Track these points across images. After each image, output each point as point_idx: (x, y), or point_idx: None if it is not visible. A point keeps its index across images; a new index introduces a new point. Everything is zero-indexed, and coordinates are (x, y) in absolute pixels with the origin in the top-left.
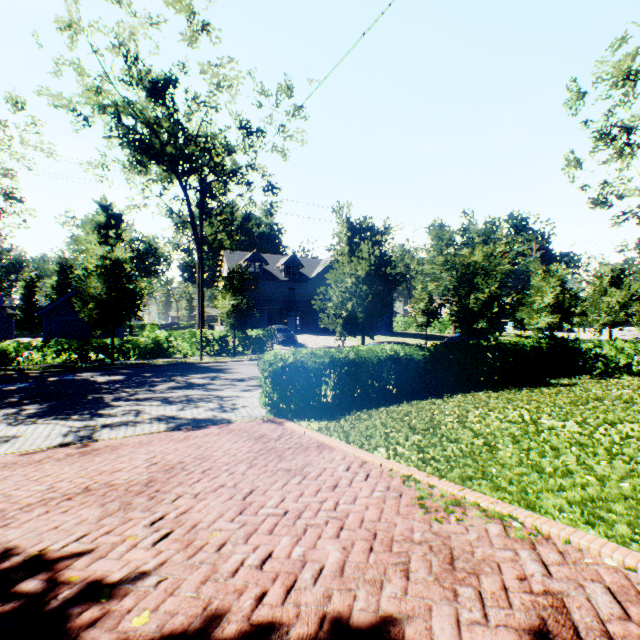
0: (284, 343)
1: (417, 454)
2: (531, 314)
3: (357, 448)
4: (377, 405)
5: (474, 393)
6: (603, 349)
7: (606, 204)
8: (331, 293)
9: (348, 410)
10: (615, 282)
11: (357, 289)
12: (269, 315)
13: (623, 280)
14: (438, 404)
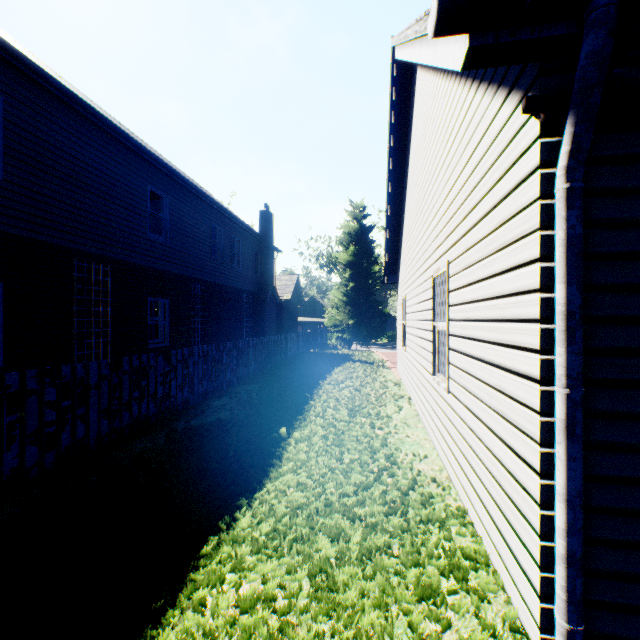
0: None
1: None
2: None
3: None
4: None
5: None
6: None
7: None
8: None
9: None
10: None
11: None
12: None
13: None
14: None
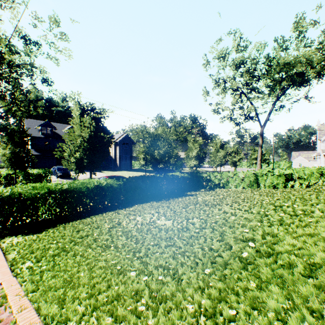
0: (61, 177)
1: (46, 265)
2: (188, 160)
3: (6, 265)
4: (81, 217)
5: (146, 203)
6: (210, 176)
7: (218, 112)
8: (65, 147)
9: (57, 223)
10: (222, 146)
11: (81, 145)
12: (57, 160)
13: (224, 146)
14: (118, 213)
